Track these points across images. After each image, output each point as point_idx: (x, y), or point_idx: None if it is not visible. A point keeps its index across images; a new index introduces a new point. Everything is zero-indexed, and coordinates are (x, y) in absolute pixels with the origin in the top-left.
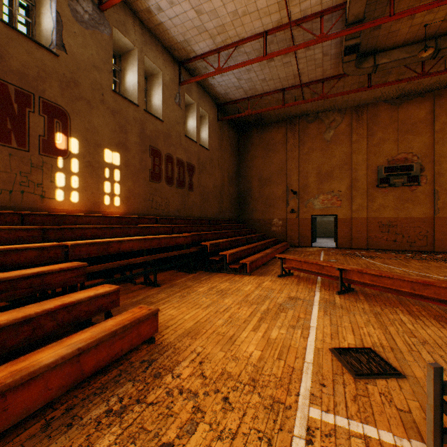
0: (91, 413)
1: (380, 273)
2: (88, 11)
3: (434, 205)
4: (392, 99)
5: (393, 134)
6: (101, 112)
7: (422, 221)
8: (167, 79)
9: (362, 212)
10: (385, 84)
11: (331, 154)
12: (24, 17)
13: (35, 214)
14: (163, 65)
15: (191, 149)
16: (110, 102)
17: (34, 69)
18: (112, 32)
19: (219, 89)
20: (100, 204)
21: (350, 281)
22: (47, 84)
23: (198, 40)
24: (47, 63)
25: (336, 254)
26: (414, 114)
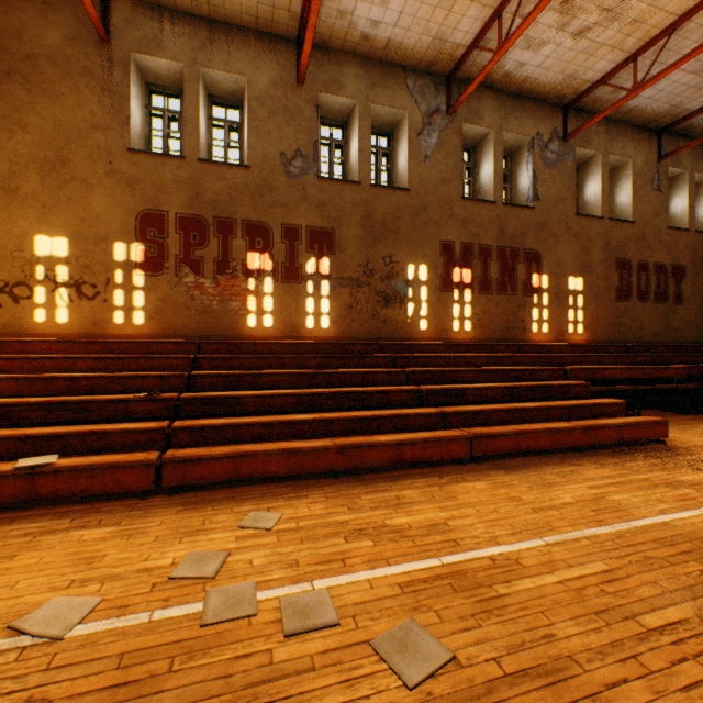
0: (636, 454)
1: None
2: (554, 151)
3: None
4: None
5: None
6: (565, 241)
7: None
8: (639, 164)
9: None
10: None
11: None
12: (505, 185)
13: (525, 344)
14: (633, 150)
15: (677, 244)
16: (572, 228)
17: (519, 228)
18: (575, 154)
19: None
20: (564, 332)
21: None
22: (526, 236)
23: (695, 97)
24: (526, 218)
25: None
26: None
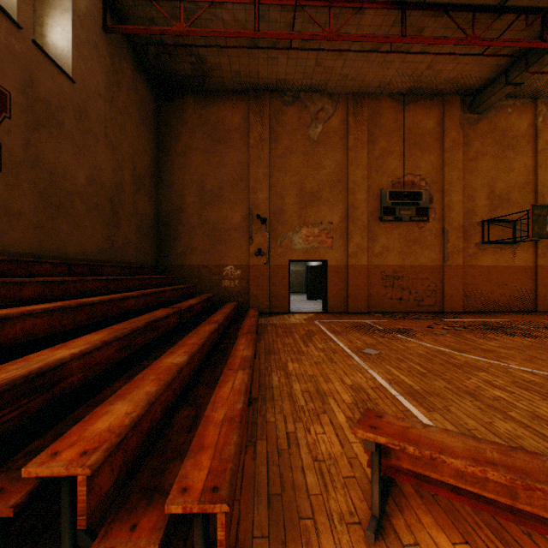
0: None
1: None
2: None
3: (443, 249)
4: (397, 95)
5: (399, 145)
6: None
7: (430, 271)
8: None
9: (362, 257)
10: (426, 38)
11: (319, 163)
12: None
13: None
14: None
15: None
16: None
17: None
18: None
19: None
20: None
21: None
22: None
23: None
24: None
25: (348, 329)
26: (422, 122)
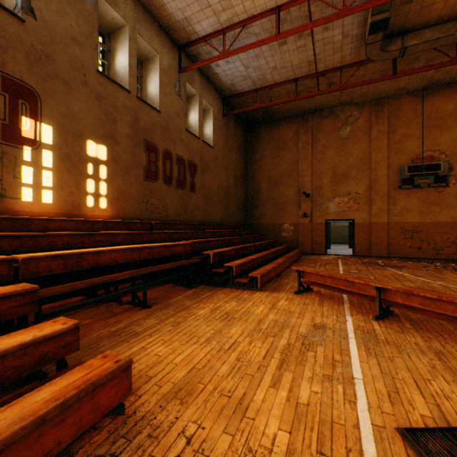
0: None
1: (440, 296)
2: None
3: None
4: (416, 91)
5: (418, 130)
6: (83, 95)
7: (450, 226)
8: (165, 64)
9: (383, 216)
10: (413, 70)
11: (347, 153)
12: None
13: None
14: (160, 47)
15: (192, 146)
16: (93, 84)
17: None
18: (97, 2)
19: (225, 79)
20: (82, 206)
21: (389, 302)
22: (9, 55)
23: (200, 18)
24: (9, 28)
25: (356, 263)
26: (441, 107)
